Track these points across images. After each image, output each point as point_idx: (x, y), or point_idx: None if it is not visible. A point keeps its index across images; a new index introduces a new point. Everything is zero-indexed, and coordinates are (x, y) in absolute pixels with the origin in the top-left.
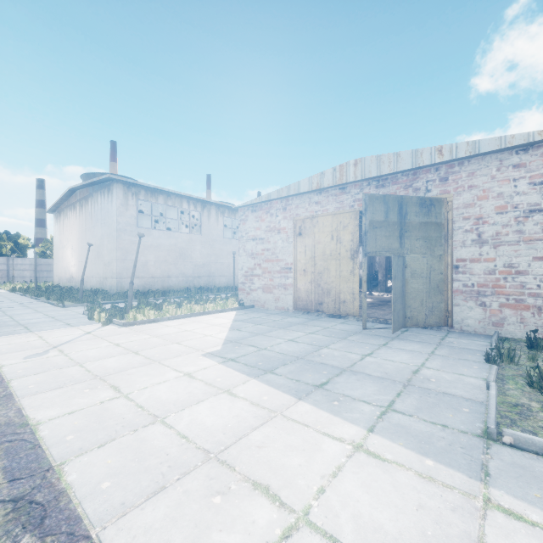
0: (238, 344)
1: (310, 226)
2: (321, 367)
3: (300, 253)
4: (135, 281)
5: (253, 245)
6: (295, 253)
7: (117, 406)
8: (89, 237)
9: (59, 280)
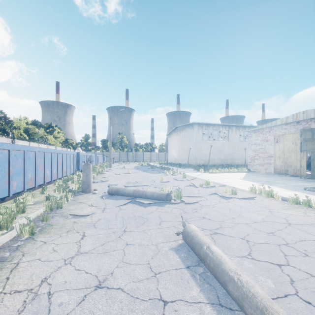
0: (248, 178)
1: (281, 139)
2: (273, 182)
3: (277, 149)
4: (201, 161)
5: (254, 146)
6: (274, 149)
7: (223, 181)
8: (183, 145)
9: (170, 160)
